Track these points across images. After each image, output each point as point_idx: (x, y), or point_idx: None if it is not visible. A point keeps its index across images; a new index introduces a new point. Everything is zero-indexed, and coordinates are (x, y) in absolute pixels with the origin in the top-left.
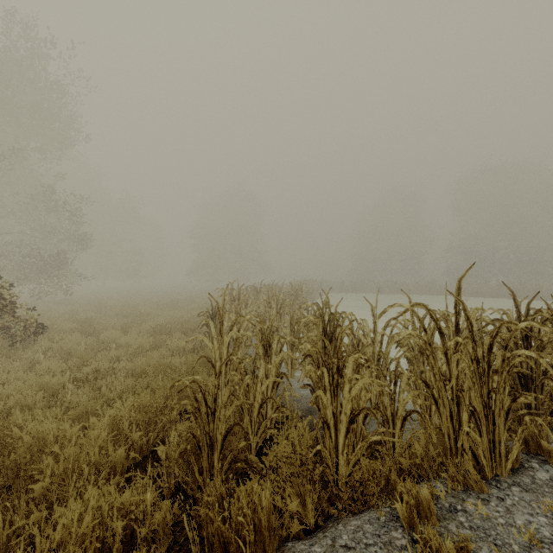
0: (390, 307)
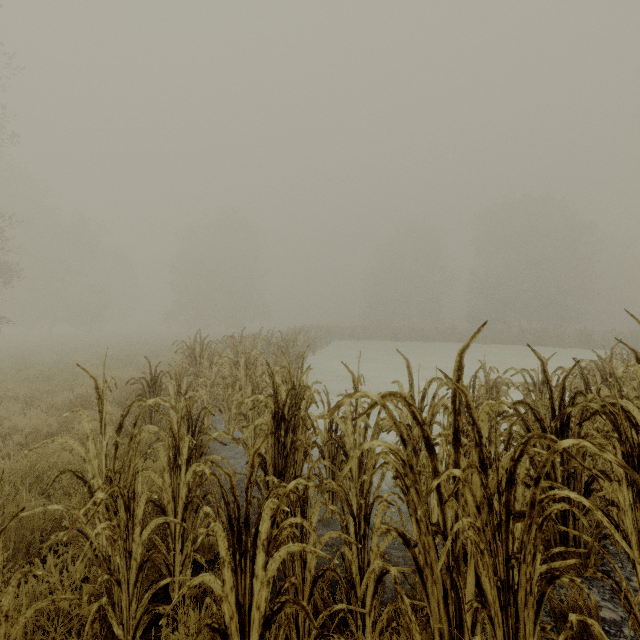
0: (348, 397)
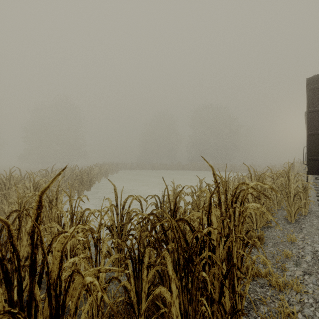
0: None
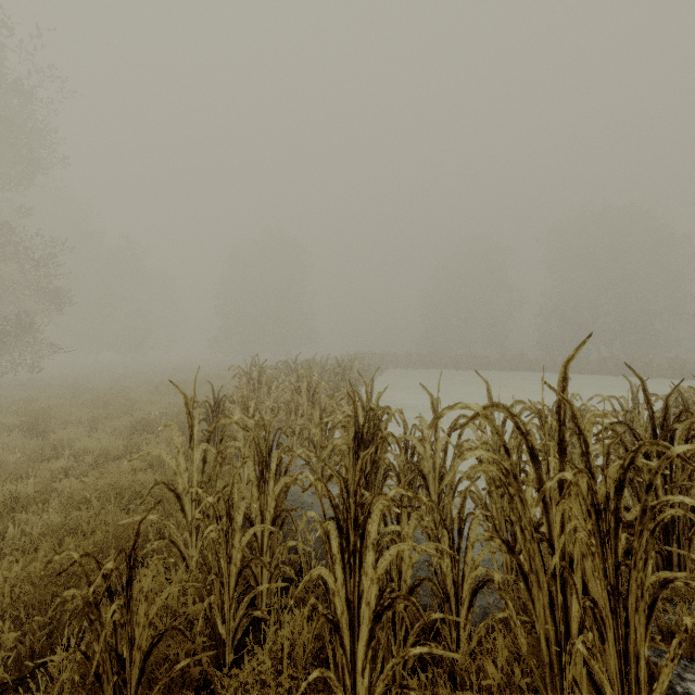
0: (448, 409)
